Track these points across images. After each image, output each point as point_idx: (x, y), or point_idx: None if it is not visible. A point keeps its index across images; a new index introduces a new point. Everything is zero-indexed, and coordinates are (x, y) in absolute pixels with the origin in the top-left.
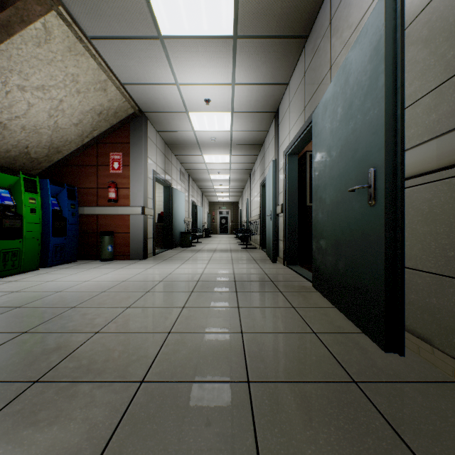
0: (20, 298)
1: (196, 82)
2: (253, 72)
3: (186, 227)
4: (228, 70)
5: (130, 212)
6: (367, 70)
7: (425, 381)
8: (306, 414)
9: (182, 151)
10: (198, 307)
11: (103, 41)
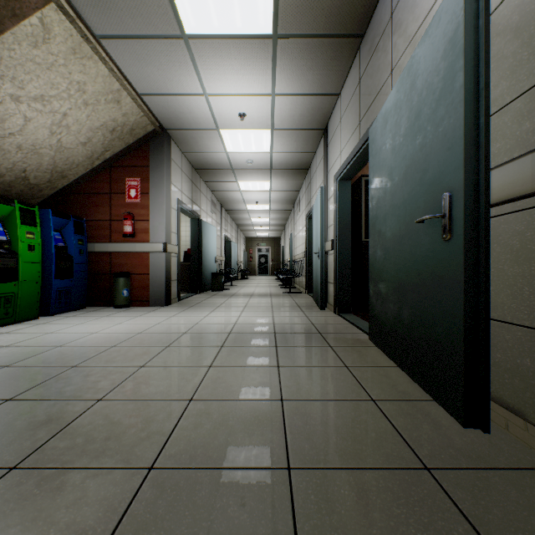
0: (10, 355)
1: (228, 92)
2: (297, 80)
3: (218, 267)
4: (267, 78)
5: (150, 249)
6: (440, 68)
7: (518, 467)
8: (364, 515)
9: (213, 177)
10: (229, 366)
11: (115, 41)
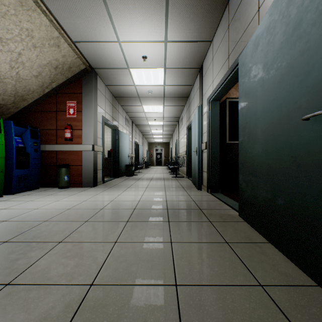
0: None
1: (135, 39)
2: (182, 30)
3: (130, 160)
4: (161, 28)
5: (82, 148)
6: None
7: None
8: None
9: (126, 102)
10: (131, 242)
11: None
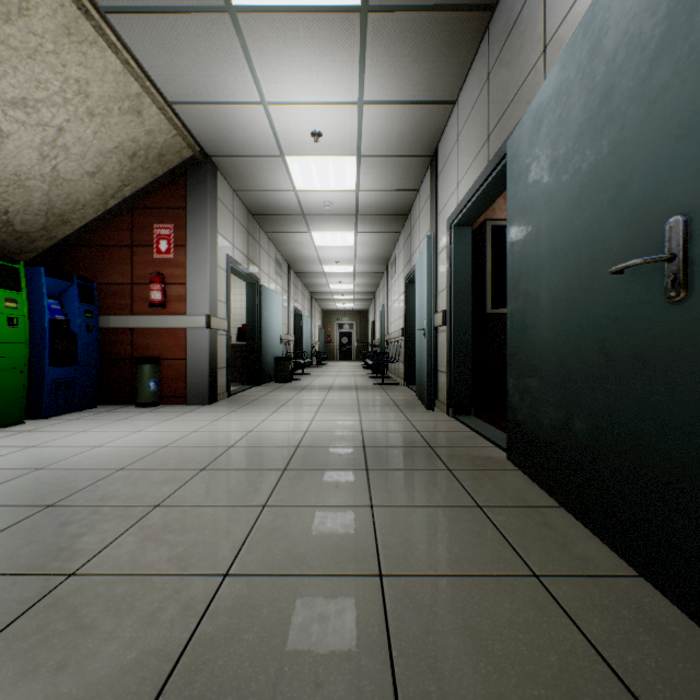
0: None
1: (297, 98)
2: (395, 80)
3: (285, 349)
4: (352, 76)
5: (187, 324)
6: (658, 1)
7: None
8: None
9: (277, 226)
10: (293, 506)
11: (128, 18)
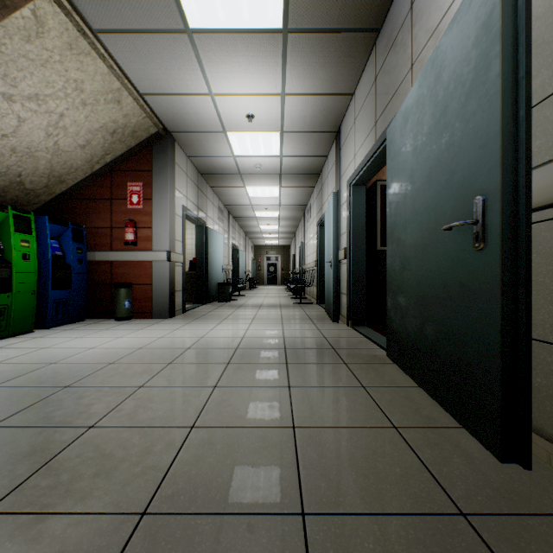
0: None
1: (236, 91)
2: (308, 79)
3: (225, 276)
4: (276, 76)
5: (153, 258)
6: (470, 57)
7: None
8: None
9: (219, 182)
10: (235, 386)
11: (114, 36)
